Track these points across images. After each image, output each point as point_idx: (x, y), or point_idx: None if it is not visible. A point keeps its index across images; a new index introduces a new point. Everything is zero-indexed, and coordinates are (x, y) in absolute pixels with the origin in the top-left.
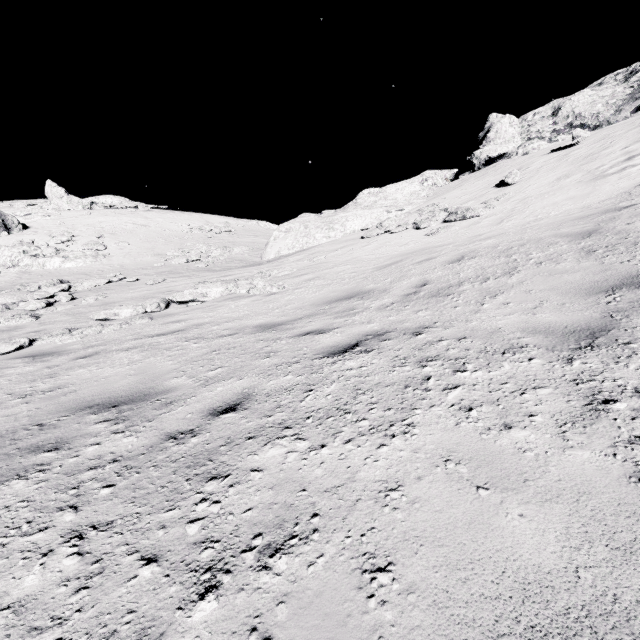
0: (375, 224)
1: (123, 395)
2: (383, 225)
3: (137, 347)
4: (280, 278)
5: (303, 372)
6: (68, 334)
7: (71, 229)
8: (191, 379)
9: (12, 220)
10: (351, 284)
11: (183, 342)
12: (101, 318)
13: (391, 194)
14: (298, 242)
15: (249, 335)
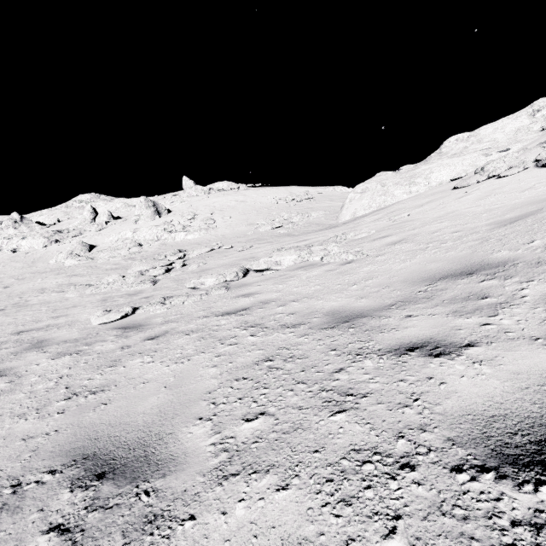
0: (469, 171)
1: (128, 442)
2: (485, 169)
3: (198, 330)
4: (356, 242)
5: (439, 541)
6: (161, 304)
7: (195, 210)
8: (213, 437)
9: (162, 207)
10: (460, 249)
11: (241, 330)
12: (190, 287)
13: (487, 135)
14: (375, 201)
15: (316, 332)
